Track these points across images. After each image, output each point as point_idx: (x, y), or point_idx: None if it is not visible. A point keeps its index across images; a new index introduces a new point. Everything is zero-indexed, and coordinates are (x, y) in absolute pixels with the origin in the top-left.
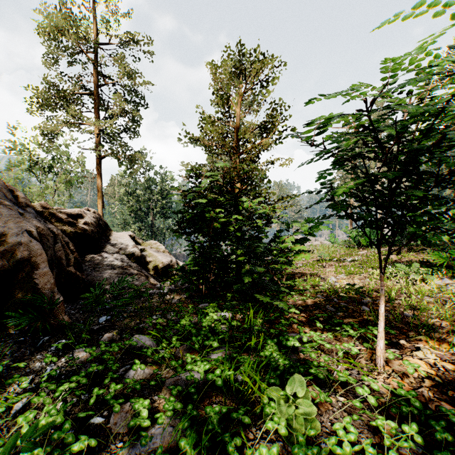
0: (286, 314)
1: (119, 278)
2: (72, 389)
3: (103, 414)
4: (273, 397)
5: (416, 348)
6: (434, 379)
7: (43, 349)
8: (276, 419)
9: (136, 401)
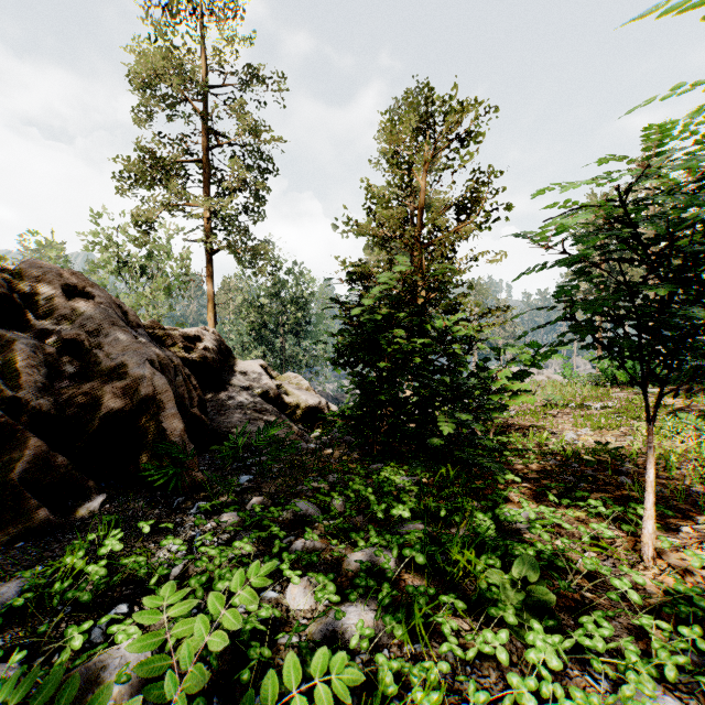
0: (501, 482)
1: (253, 425)
2: (232, 558)
3: (275, 588)
4: (494, 581)
5: None
6: None
7: (180, 512)
8: (501, 605)
9: (314, 576)
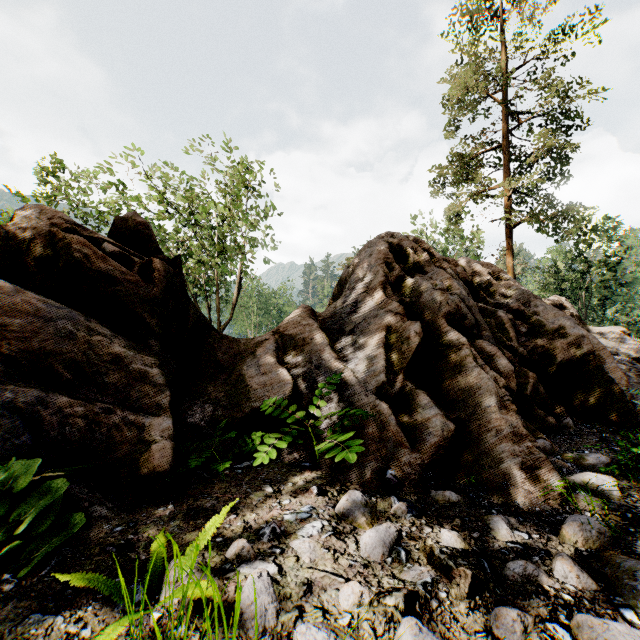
0: None
1: None
2: None
3: None
4: None
5: None
6: None
7: None
8: None
9: None
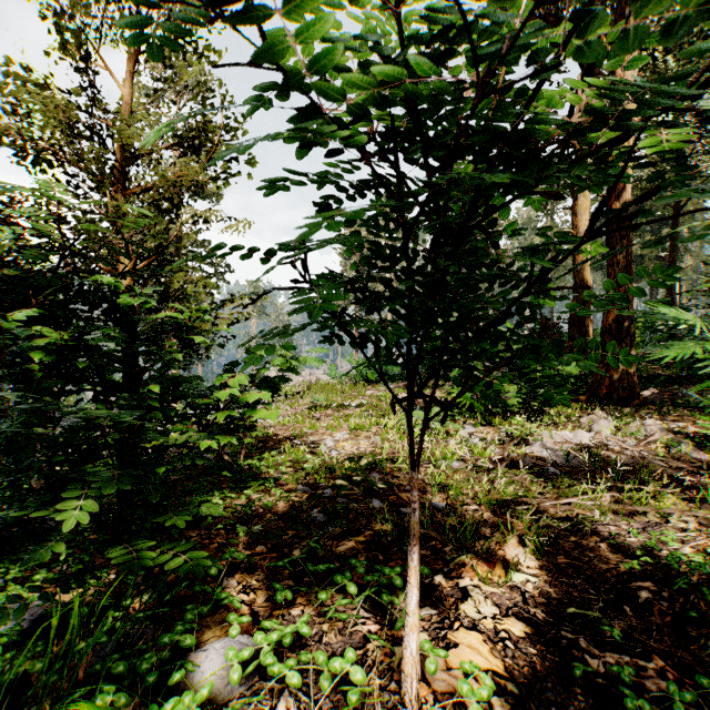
0: (212, 572)
1: None
2: None
3: None
4: None
5: (463, 593)
6: (506, 687)
7: None
8: None
9: None
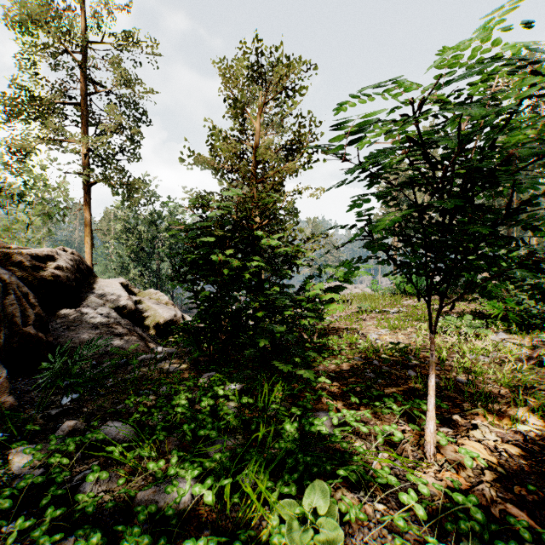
0: (314, 385)
1: (102, 339)
2: None
3: None
4: (285, 518)
5: (473, 426)
6: (496, 469)
7: None
8: None
9: (85, 532)
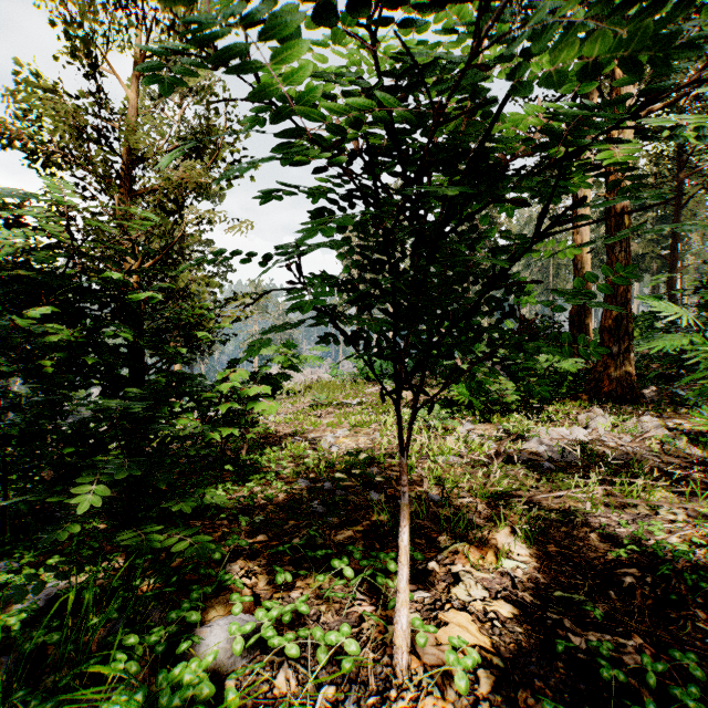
0: (216, 557)
1: None
2: None
3: None
4: None
5: (455, 577)
6: (492, 661)
7: None
8: None
9: None
